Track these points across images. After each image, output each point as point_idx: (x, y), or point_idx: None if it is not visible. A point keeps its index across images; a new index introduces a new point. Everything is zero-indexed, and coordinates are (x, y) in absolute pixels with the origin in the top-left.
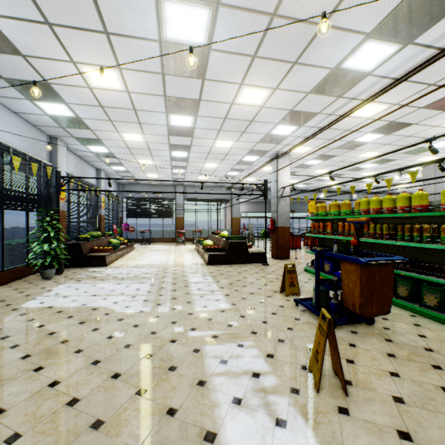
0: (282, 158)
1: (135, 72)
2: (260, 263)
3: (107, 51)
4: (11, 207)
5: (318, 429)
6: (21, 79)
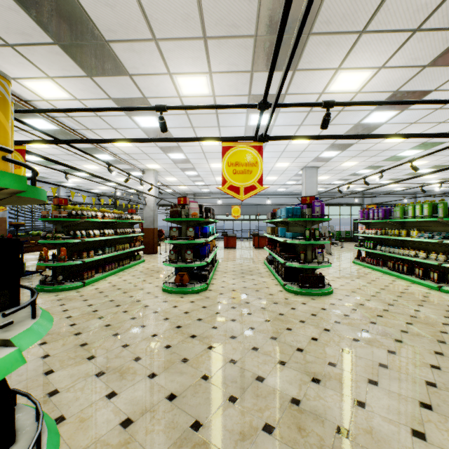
0: (147, 173)
1: None
2: None
3: None
4: None
5: None
6: None
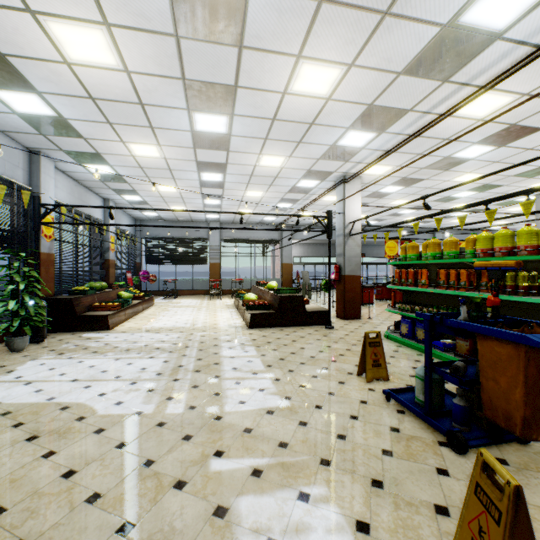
0: (351, 182)
1: (133, 33)
2: (321, 325)
3: None
4: None
5: None
6: None
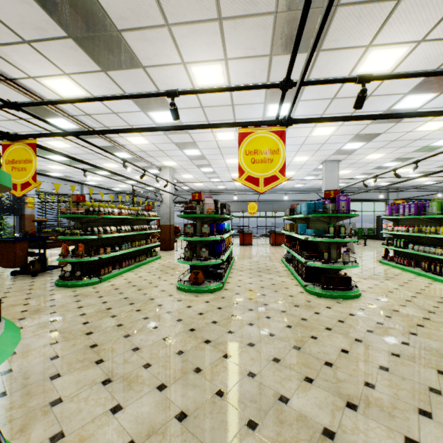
0: (164, 170)
1: None
2: None
3: None
4: None
5: None
6: None
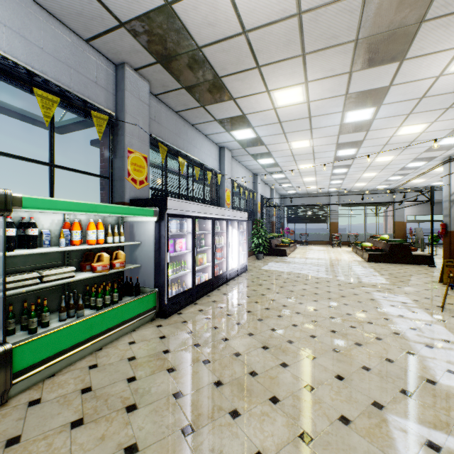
0: None
1: (321, 138)
2: (425, 265)
3: (308, 134)
4: None
5: (434, 316)
6: (258, 153)
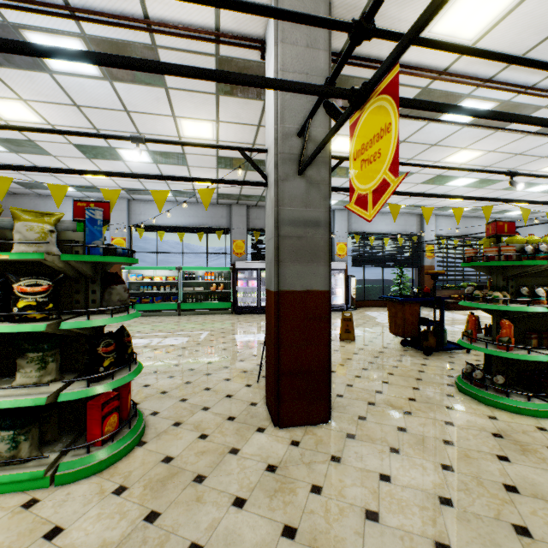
0: None
1: None
2: None
3: None
4: (384, 266)
5: None
6: None
